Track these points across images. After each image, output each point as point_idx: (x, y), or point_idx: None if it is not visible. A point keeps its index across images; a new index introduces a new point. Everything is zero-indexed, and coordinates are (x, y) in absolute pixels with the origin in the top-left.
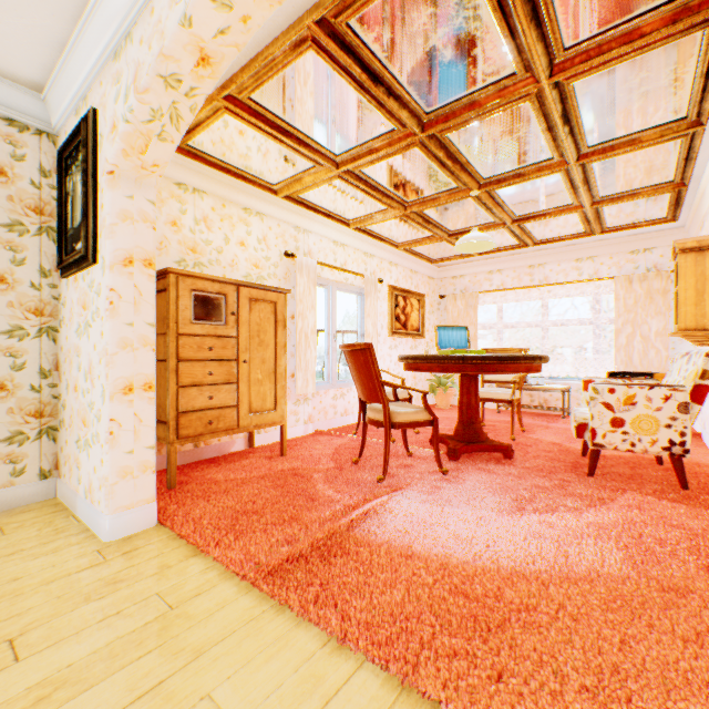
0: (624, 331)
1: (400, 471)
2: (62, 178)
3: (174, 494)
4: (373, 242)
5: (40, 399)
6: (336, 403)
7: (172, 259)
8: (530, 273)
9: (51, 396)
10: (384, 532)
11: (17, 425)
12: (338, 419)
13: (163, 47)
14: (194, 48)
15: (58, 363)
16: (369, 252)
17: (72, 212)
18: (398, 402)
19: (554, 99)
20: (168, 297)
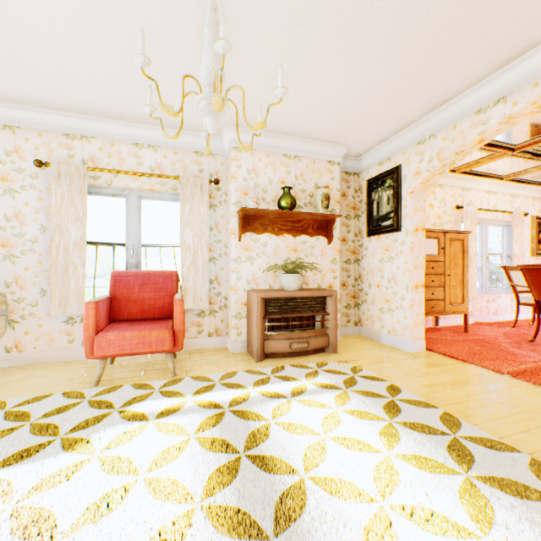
0: None
1: None
2: (368, 194)
3: None
4: (519, 185)
5: (354, 290)
6: (488, 305)
7: None
8: None
9: (357, 289)
10: None
11: (347, 301)
12: (489, 316)
13: (463, 143)
14: (478, 139)
15: (359, 275)
16: (514, 193)
17: (376, 208)
18: None
19: None
20: None
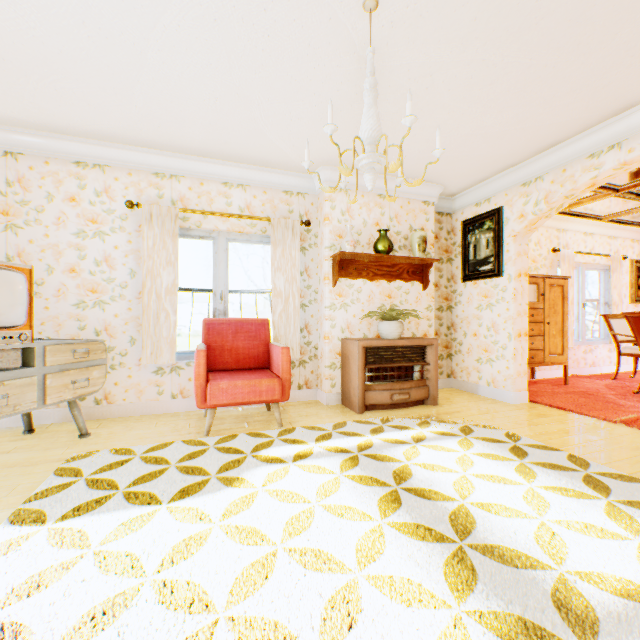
0: None
1: None
2: (463, 236)
3: None
4: (617, 226)
5: (446, 340)
6: (585, 356)
7: None
8: None
9: (449, 339)
10: None
11: (440, 351)
12: (586, 368)
13: (574, 187)
14: (589, 184)
15: (451, 323)
16: (612, 235)
17: (473, 252)
18: None
19: None
20: None
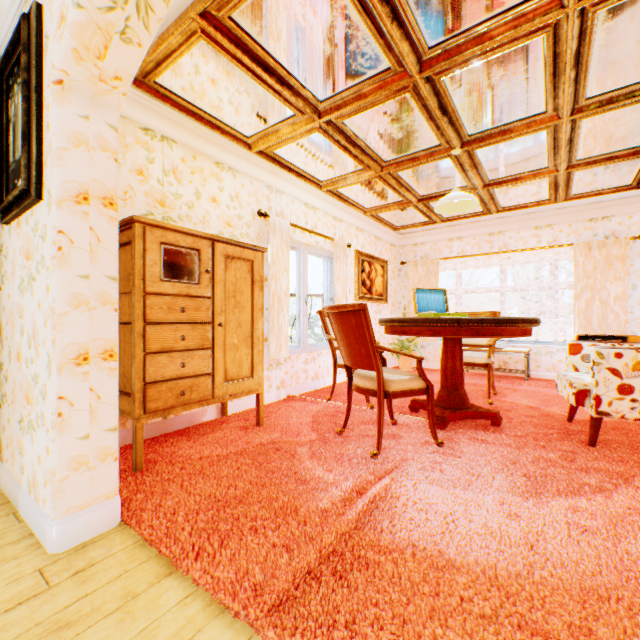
0: (583, 296)
1: (389, 442)
2: (2, 103)
3: (140, 478)
4: (342, 206)
5: None
6: (307, 368)
7: (138, 212)
8: (489, 240)
9: None
10: (401, 529)
11: None
12: (309, 383)
13: None
14: None
15: None
16: (338, 216)
17: (14, 141)
18: (384, 368)
19: (574, 31)
20: (134, 250)
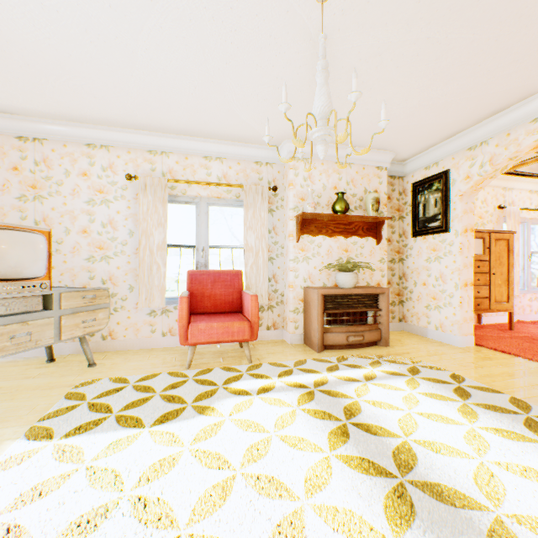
0: None
1: None
2: (414, 196)
3: None
4: None
5: (398, 288)
6: (530, 304)
7: None
8: None
9: (401, 287)
10: None
11: (392, 298)
12: (532, 315)
13: (518, 149)
14: (533, 146)
15: (403, 274)
16: None
17: (422, 210)
18: None
19: None
20: None
